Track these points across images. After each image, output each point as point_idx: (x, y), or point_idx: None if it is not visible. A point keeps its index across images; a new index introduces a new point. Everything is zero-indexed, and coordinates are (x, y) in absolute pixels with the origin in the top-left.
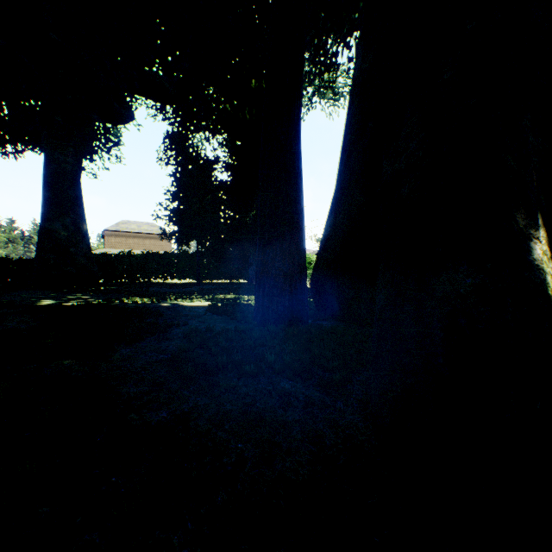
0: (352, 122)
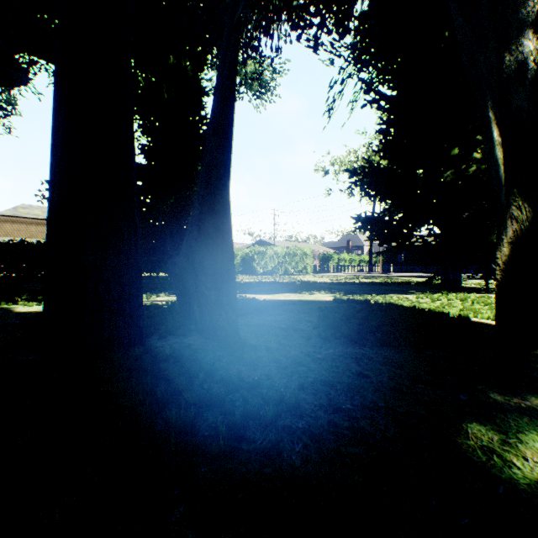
0: (221, 54)
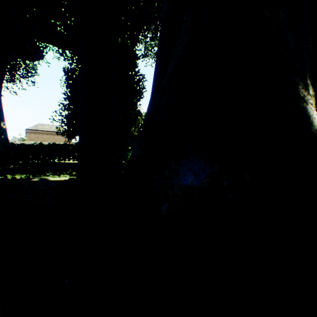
0: (159, 46)
